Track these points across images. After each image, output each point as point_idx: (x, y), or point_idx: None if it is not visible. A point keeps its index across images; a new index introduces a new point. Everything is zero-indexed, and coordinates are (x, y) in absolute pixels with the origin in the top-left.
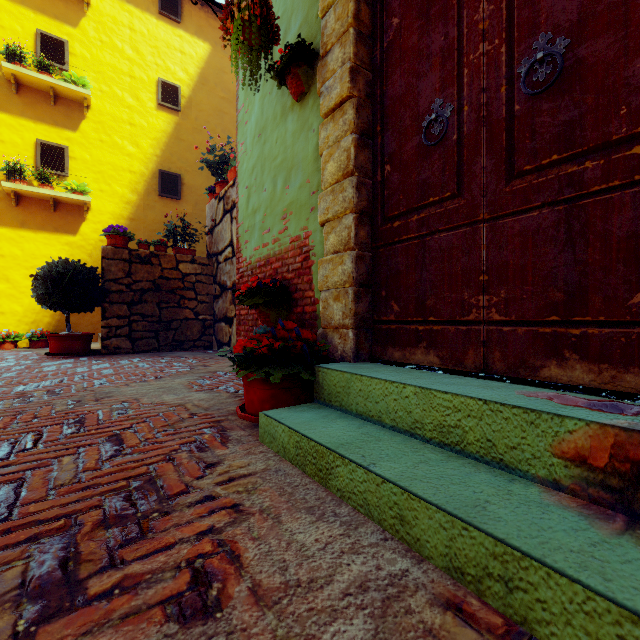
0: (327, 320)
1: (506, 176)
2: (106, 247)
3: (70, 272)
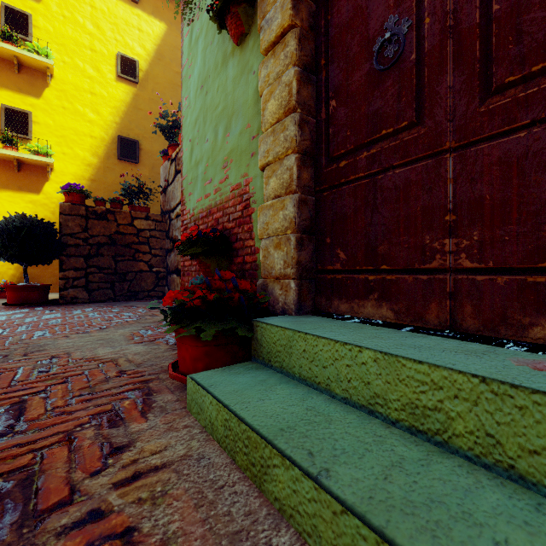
0: (267, 270)
1: (480, 93)
2: (63, 203)
3: (26, 226)
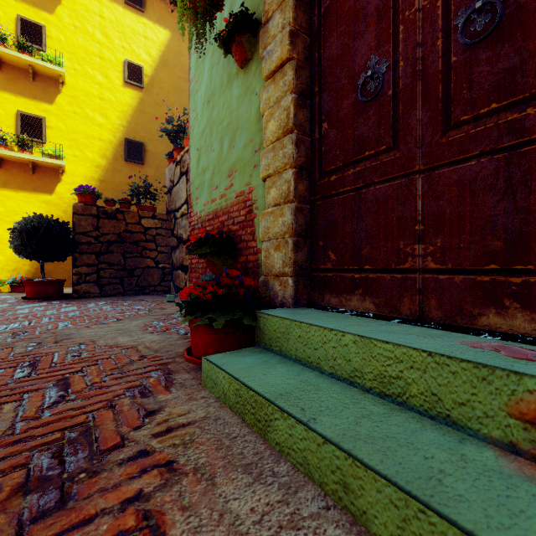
0: (268, 268)
1: (442, 127)
2: (76, 204)
3: (44, 226)
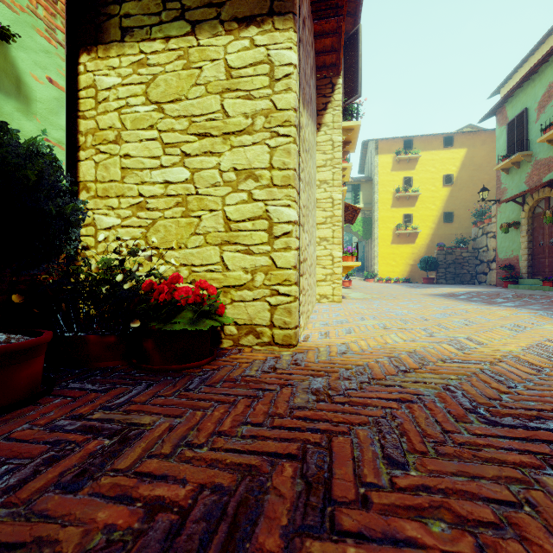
0: (522, 272)
1: (549, 254)
2: (438, 251)
3: (431, 260)
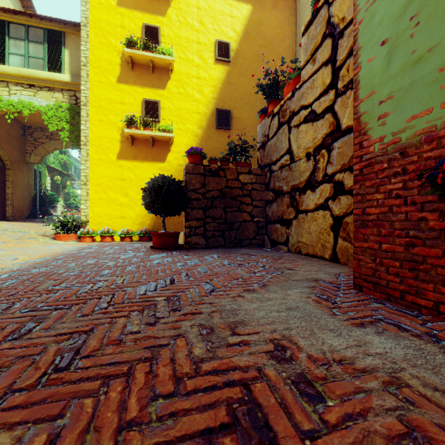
0: None
1: None
2: (188, 164)
3: (166, 184)
